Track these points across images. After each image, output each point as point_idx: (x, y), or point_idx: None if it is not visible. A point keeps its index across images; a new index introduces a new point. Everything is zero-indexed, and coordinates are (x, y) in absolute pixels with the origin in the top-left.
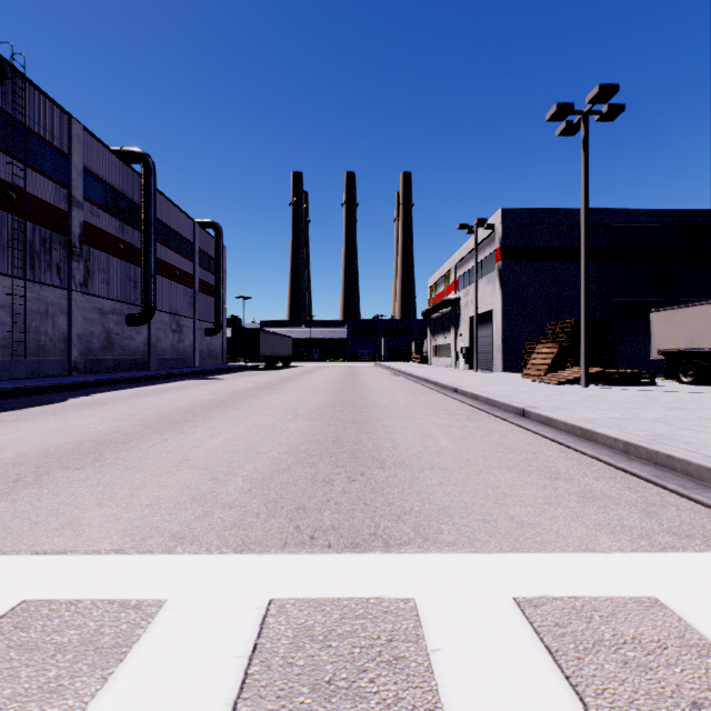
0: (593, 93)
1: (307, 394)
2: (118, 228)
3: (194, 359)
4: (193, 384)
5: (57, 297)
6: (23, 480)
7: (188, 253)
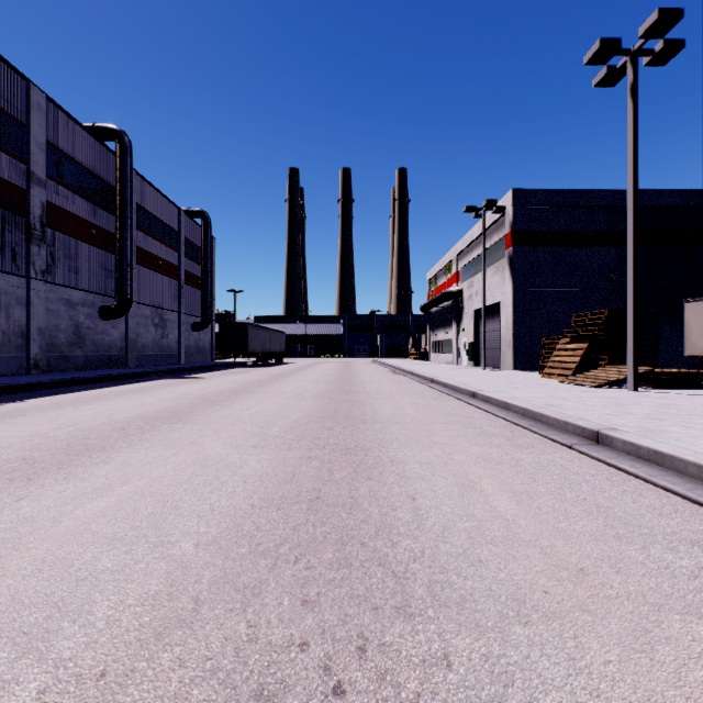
0: (650, 22)
1: (290, 400)
2: (89, 211)
3: (180, 355)
4: (162, 385)
5: (12, 285)
6: None
7: (173, 243)
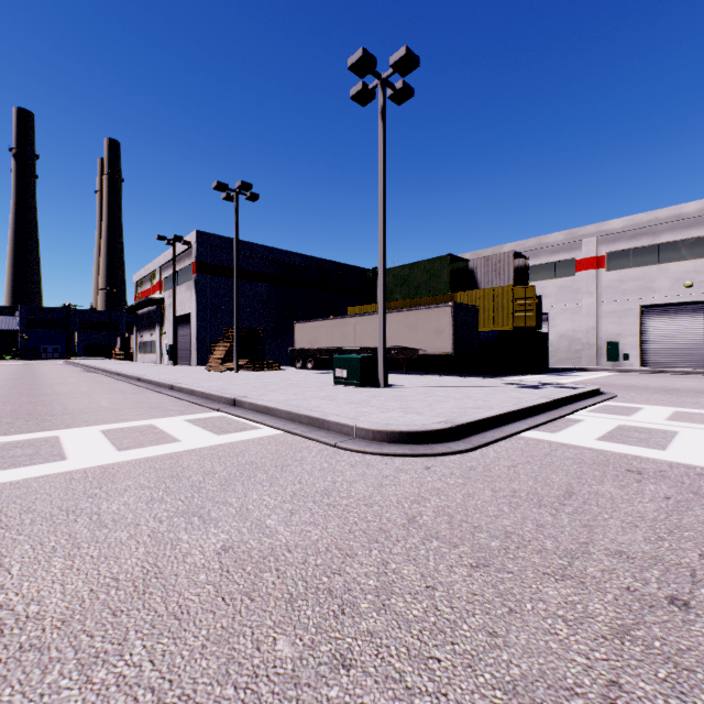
0: (239, 184)
1: None
2: None
3: None
4: None
5: None
6: None
7: None
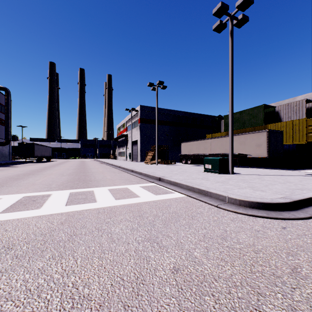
0: (158, 82)
1: (65, 170)
2: None
3: None
4: (5, 169)
5: None
6: None
7: None
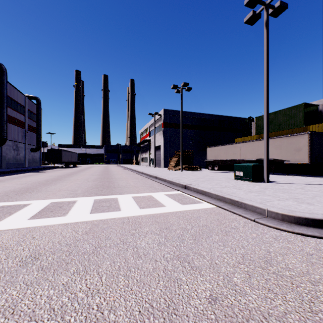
0: (182, 84)
1: (90, 176)
2: None
3: (25, 163)
4: (35, 174)
5: None
6: (18, 194)
7: (22, 111)
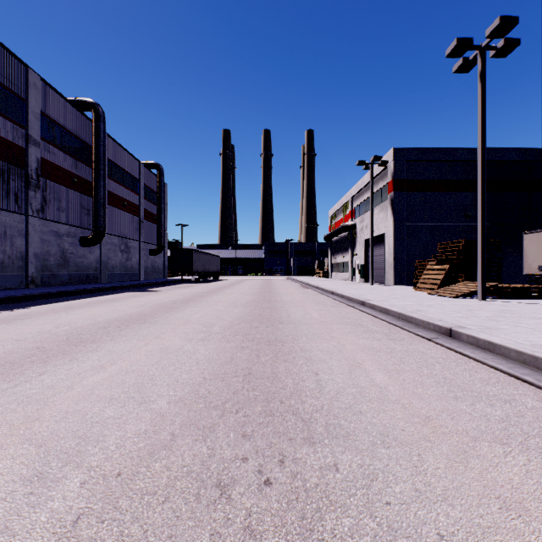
0: (493, 26)
1: (226, 307)
2: (72, 164)
3: (140, 274)
4: (129, 296)
5: (15, 221)
6: None
7: (135, 188)
